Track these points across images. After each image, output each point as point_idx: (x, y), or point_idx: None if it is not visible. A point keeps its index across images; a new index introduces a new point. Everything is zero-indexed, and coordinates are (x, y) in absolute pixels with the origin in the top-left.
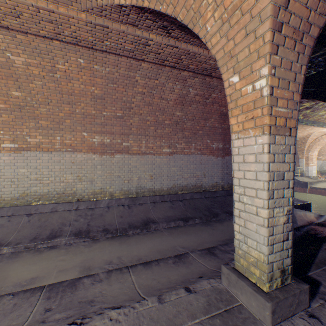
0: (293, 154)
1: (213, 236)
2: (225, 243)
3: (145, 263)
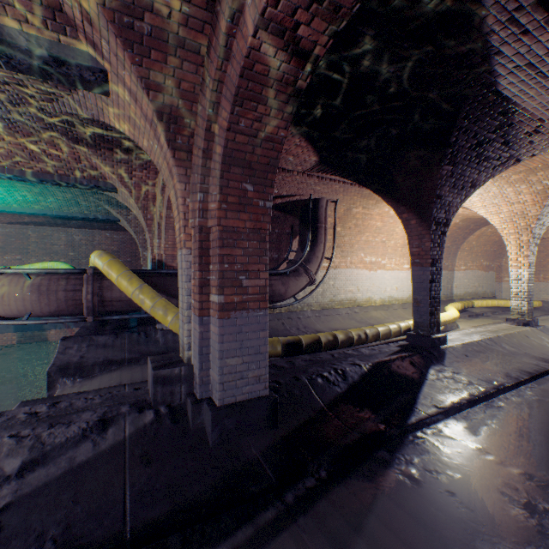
0: (412, 275)
1: (528, 420)
2: (484, 393)
3: (530, 372)
